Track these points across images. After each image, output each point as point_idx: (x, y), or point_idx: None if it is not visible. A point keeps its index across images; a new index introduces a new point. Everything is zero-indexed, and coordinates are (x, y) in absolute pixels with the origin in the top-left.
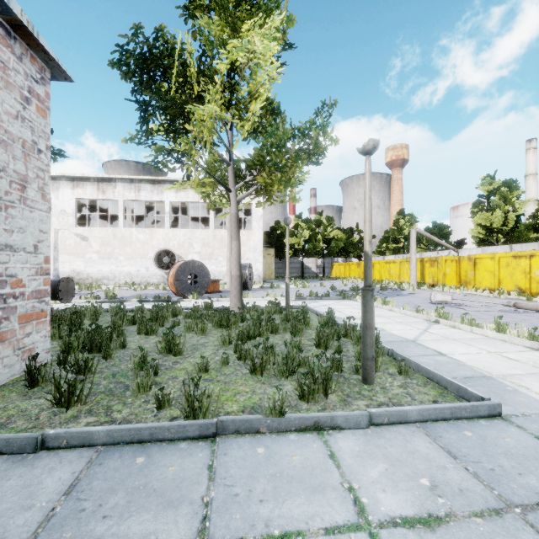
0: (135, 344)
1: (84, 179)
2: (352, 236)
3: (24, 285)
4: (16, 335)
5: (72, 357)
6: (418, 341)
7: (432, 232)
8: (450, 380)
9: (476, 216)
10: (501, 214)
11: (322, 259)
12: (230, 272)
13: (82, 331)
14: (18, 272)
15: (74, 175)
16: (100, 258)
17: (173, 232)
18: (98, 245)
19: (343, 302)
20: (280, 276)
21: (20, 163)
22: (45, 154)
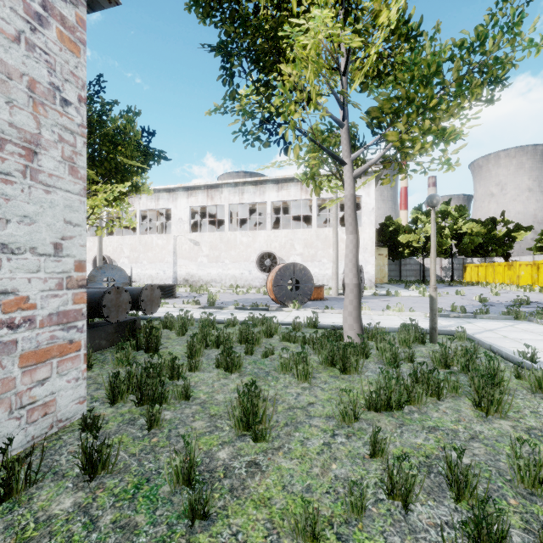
0: (206, 389)
1: (196, 188)
2: (494, 228)
3: (32, 305)
4: (15, 386)
5: (115, 409)
6: None
7: None
8: None
9: None
10: None
11: (450, 260)
12: (336, 276)
13: (138, 365)
14: (19, 286)
15: (188, 185)
16: (209, 261)
17: (274, 233)
18: (207, 249)
19: (520, 326)
20: (393, 280)
21: (25, 115)
22: (76, 108)
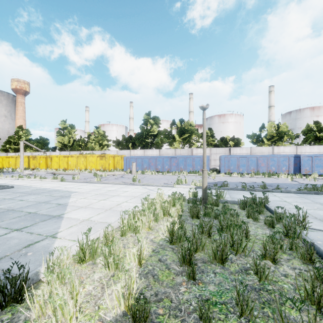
0: None
1: None
2: None
3: None
4: None
5: None
6: (5, 183)
7: (39, 141)
8: (6, 185)
9: (57, 138)
10: (68, 138)
11: None
12: None
13: None
14: None
15: None
16: None
17: None
18: None
19: None
20: None
21: None
22: None
